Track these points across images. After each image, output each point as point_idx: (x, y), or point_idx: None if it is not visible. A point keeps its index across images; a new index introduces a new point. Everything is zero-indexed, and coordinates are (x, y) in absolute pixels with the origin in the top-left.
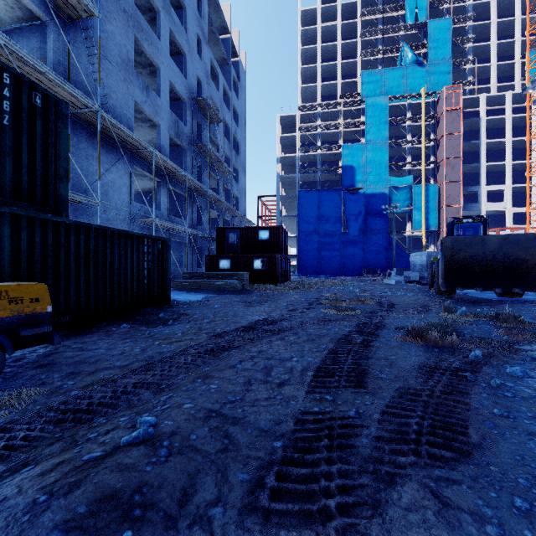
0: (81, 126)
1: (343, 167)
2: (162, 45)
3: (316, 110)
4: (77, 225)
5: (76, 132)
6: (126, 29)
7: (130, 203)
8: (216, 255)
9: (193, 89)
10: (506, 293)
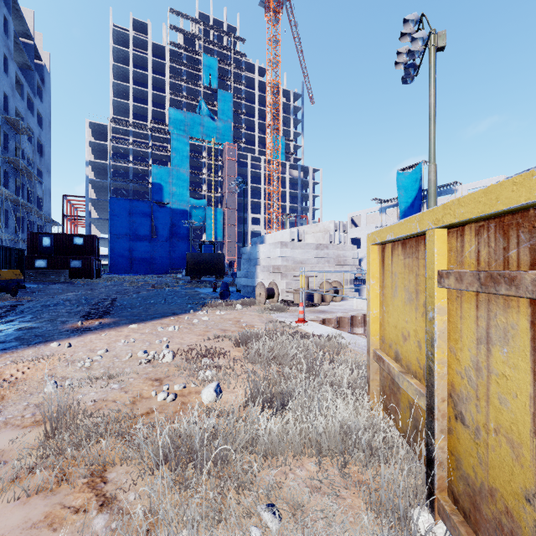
0: None
1: (153, 183)
2: None
3: (129, 128)
4: None
5: None
6: None
7: None
8: (32, 256)
9: None
10: (217, 278)
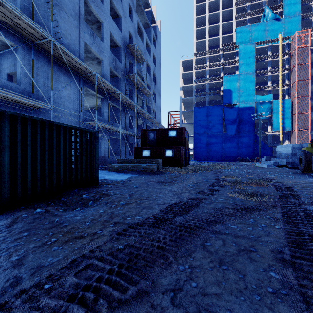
0: (43, 55)
1: (224, 90)
2: (104, 7)
3: (206, 55)
4: None
5: (39, 59)
6: None
7: (81, 111)
8: (140, 147)
9: (126, 39)
10: None
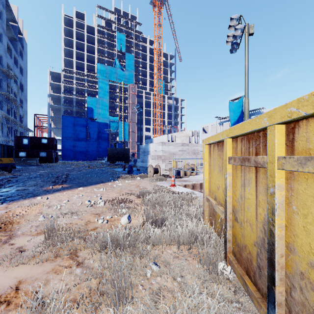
0: None
1: (88, 107)
2: None
3: (73, 75)
4: None
5: None
6: None
7: None
8: (17, 150)
9: None
10: (125, 162)
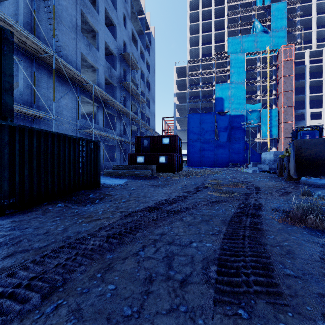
0: (43, 67)
1: (216, 98)
2: (99, 18)
3: (199, 63)
4: (22, 128)
5: (40, 71)
6: (75, 5)
7: (78, 119)
8: (135, 154)
9: (120, 47)
10: None
